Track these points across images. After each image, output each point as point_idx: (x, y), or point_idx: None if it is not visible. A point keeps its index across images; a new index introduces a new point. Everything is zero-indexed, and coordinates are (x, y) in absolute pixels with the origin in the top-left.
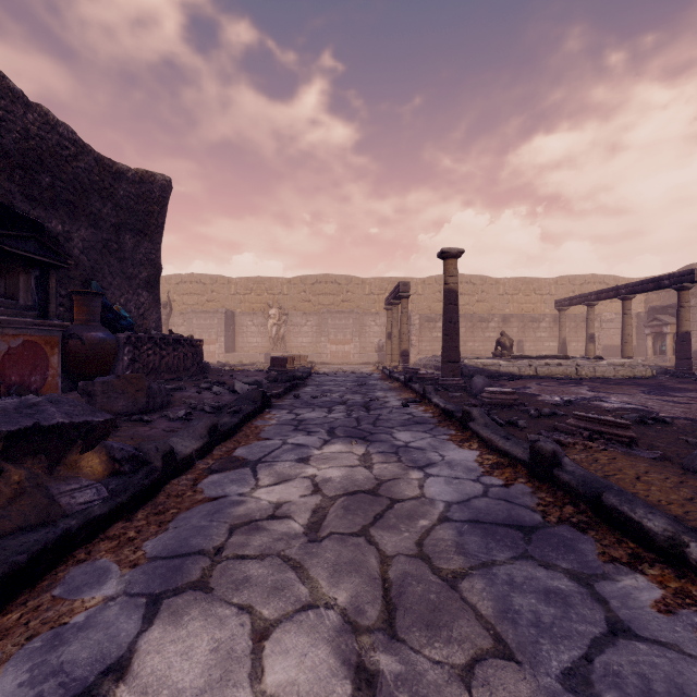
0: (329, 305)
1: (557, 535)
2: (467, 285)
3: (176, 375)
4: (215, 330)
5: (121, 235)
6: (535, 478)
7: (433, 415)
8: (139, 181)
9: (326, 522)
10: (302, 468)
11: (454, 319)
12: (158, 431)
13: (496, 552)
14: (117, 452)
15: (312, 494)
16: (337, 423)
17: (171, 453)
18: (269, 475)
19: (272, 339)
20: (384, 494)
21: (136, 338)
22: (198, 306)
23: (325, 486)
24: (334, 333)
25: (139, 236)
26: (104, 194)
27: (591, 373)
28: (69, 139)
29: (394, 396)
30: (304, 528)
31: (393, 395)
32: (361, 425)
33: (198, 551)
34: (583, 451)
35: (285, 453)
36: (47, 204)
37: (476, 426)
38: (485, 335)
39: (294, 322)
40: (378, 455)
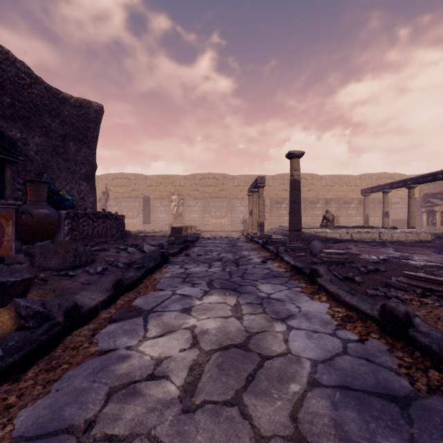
0: (211, 193)
1: (435, 411)
2: (301, 180)
3: (105, 239)
4: (136, 209)
5: (66, 143)
6: (386, 334)
7: (286, 270)
8: (79, 106)
9: (201, 383)
10: (184, 319)
11: (298, 200)
12: (77, 284)
13: (379, 438)
14: (22, 310)
15: (190, 348)
16: (214, 276)
17: (74, 308)
18: (157, 325)
19: (174, 215)
20: (254, 349)
21: (74, 213)
22: (126, 194)
23: (202, 338)
24: (214, 211)
25: (80, 144)
26: (52, 113)
27: (390, 238)
28: (25, 73)
29: (256, 255)
30: (180, 391)
31: (255, 254)
32: (232, 277)
33: (67, 428)
34: (421, 307)
35: (173, 303)
36: (8, 117)
37: (323, 281)
38: (313, 213)
39: (188, 204)
40: (246, 306)
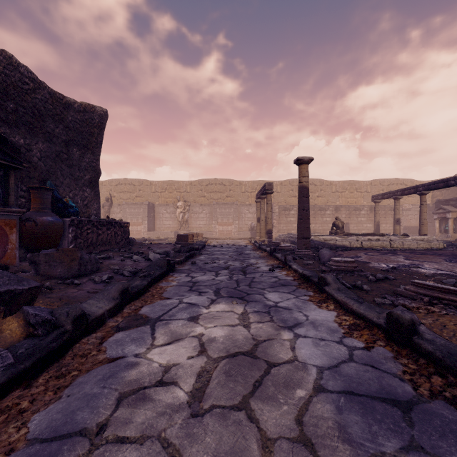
0: (217, 199)
1: (436, 414)
2: (311, 186)
3: (109, 247)
4: (141, 216)
5: (70, 149)
6: (392, 342)
7: (294, 278)
8: (83, 110)
9: (209, 389)
10: (192, 327)
11: (306, 207)
12: (83, 293)
13: (381, 439)
14: (31, 318)
15: (198, 356)
16: (221, 284)
17: (82, 316)
18: (164, 334)
19: (179, 222)
20: (261, 357)
21: (78, 221)
22: (130, 200)
23: (209, 346)
24: (221, 218)
25: (84, 150)
26: (56, 118)
27: (401, 245)
28: (28, 77)
29: (263, 263)
30: (188, 396)
31: (262, 262)
32: (239, 286)
33: (80, 430)
34: (427, 315)
35: (180, 312)
36: (11, 123)
37: (331, 290)
38: (323, 220)
39: (194, 211)
40: (254, 315)
